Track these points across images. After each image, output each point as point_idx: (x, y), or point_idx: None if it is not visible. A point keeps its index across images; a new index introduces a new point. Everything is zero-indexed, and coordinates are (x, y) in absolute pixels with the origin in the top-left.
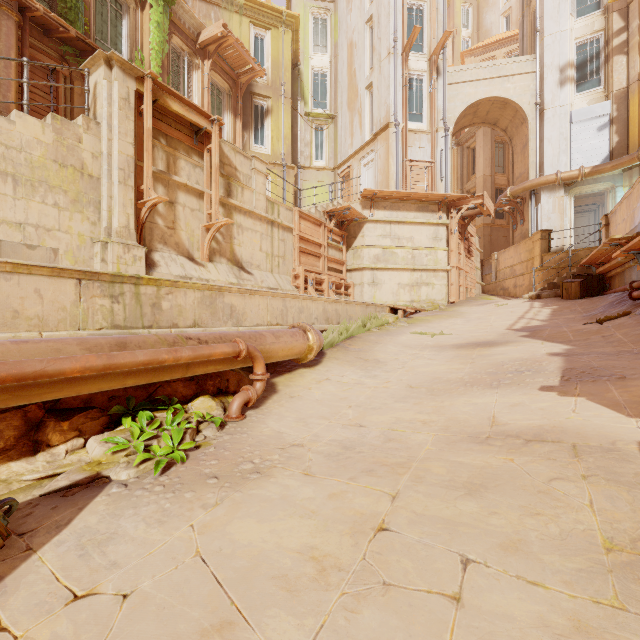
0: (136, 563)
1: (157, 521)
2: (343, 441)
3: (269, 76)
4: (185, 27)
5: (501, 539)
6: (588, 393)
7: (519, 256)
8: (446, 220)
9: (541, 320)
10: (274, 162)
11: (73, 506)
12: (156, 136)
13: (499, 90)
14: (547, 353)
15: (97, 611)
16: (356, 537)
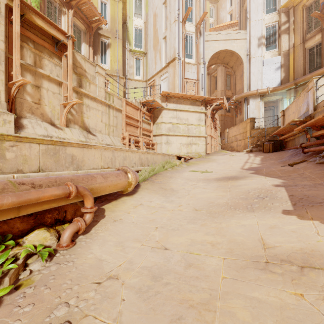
0: None
1: None
2: (152, 268)
3: (109, 25)
4: None
5: None
6: (318, 217)
7: (239, 130)
8: (205, 110)
9: (257, 164)
10: (112, 74)
11: None
12: (25, 41)
13: (230, 46)
14: (272, 185)
15: None
16: None
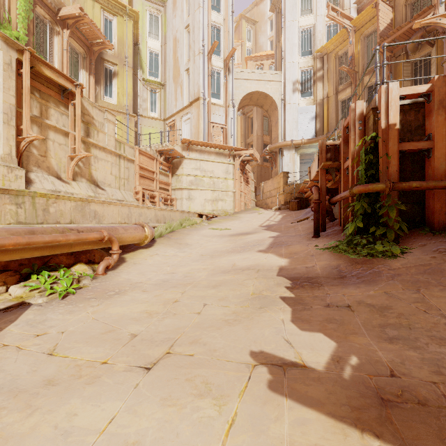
0: (63, 325)
1: (68, 313)
2: (163, 279)
3: (116, 49)
4: (47, 2)
5: (219, 298)
6: (274, 251)
7: (273, 185)
8: (233, 162)
9: (276, 221)
10: (120, 111)
11: (14, 314)
12: (31, 90)
13: (263, 88)
14: (269, 237)
15: (51, 337)
16: (165, 305)
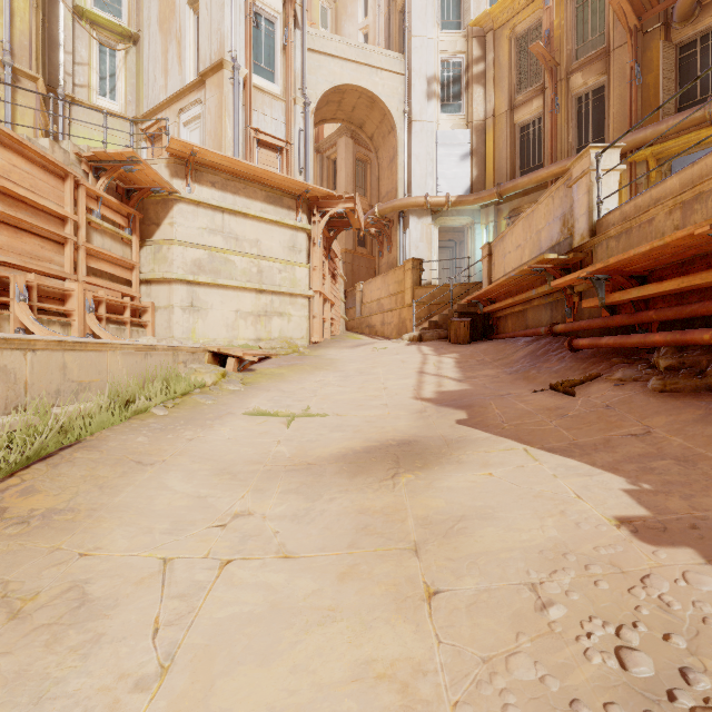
0: None
1: None
2: None
3: None
4: None
5: None
6: None
7: (387, 288)
8: (307, 224)
9: (455, 379)
10: None
11: None
12: None
13: (367, 81)
14: (612, 520)
15: None
16: None
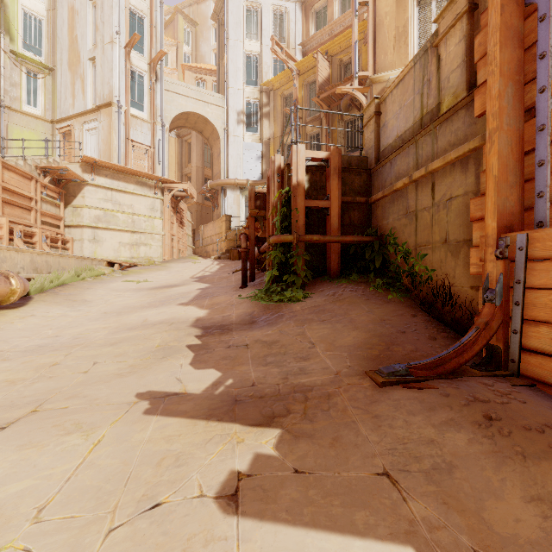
0: None
1: None
2: (40, 344)
3: None
4: None
5: (117, 354)
6: (196, 303)
7: (215, 230)
8: (161, 196)
9: (211, 272)
10: None
11: None
12: None
13: (202, 110)
14: (197, 289)
15: None
16: (38, 370)
